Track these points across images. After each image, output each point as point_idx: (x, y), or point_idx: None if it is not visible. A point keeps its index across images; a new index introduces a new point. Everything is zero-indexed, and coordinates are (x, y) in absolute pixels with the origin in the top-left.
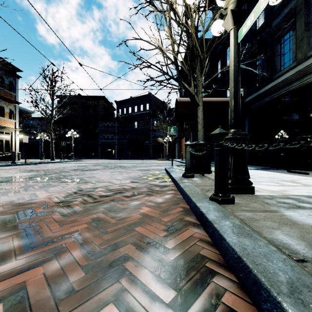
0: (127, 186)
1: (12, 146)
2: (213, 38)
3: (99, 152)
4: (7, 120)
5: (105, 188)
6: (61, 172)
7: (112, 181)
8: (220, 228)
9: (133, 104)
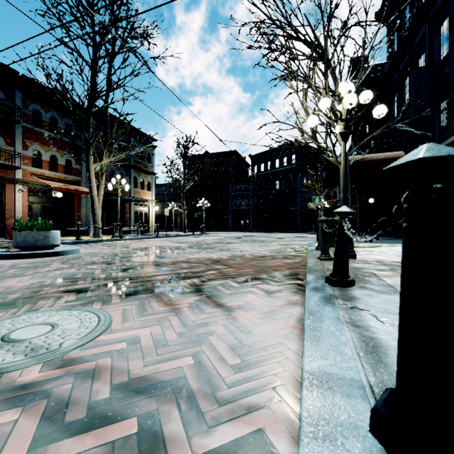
0: (267, 255)
1: (149, 218)
2: (387, 62)
3: (230, 223)
4: (146, 192)
5: (251, 255)
6: (207, 244)
7: (254, 251)
8: (308, 264)
9: (274, 157)
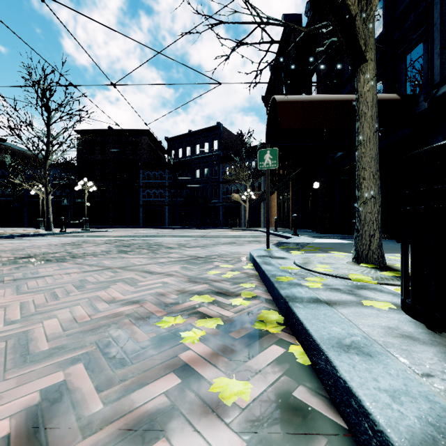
0: None
1: None
2: None
3: (141, 218)
4: None
5: None
6: None
7: None
8: None
9: (194, 142)
